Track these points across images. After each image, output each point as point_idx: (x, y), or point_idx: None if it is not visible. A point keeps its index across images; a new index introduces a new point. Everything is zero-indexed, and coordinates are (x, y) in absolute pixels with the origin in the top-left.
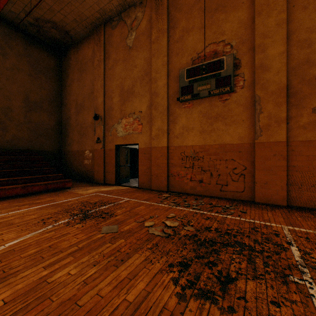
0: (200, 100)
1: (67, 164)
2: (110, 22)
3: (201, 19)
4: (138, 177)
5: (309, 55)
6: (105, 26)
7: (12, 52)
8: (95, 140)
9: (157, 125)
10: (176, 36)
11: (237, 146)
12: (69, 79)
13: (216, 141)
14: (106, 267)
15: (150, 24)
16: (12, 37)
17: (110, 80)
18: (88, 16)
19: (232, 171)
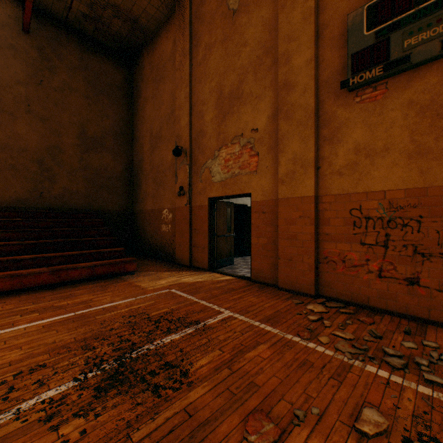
0: (409, 75)
1: (140, 231)
2: None
3: None
4: (248, 254)
5: None
6: None
7: (62, 64)
8: (176, 192)
9: (291, 151)
10: None
11: None
12: (141, 98)
13: None
14: None
15: None
16: (62, 42)
17: (199, 84)
18: None
19: None
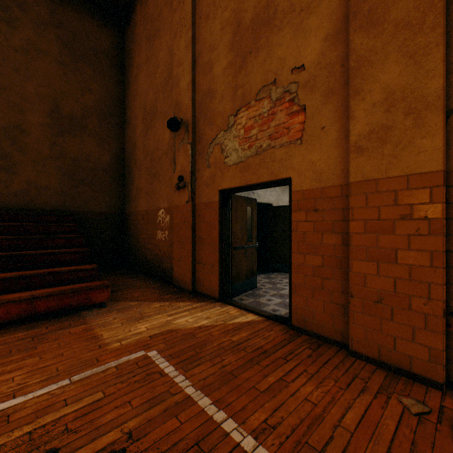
0: None
1: (132, 238)
2: None
3: None
4: (273, 270)
5: None
6: None
7: (26, 16)
8: (174, 185)
9: (381, 86)
10: None
11: None
12: (134, 67)
13: None
14: None
15: None
16: None
17: (206, 21)
18: None
19: None
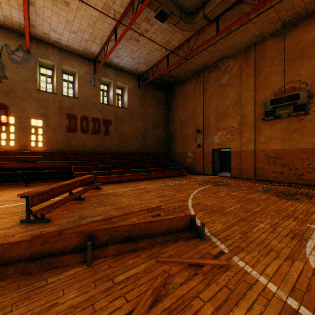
0: (280, 120)
1: (173, 161)
2: (208, 69)
3: (281, 66)
4: (221, 171)
5: None
6: (204, 71)
7: (148, 96)
8: (195, 146)
9: (246, 136)
10: (261, 78)
11: (311, 150)
12: (174, 106)
13: (293, 147)
14: (247, 194)
15: (240, 69)
16: (148, 88)
17: (207, 106)
18: (194, 68)
19: (306, 166)
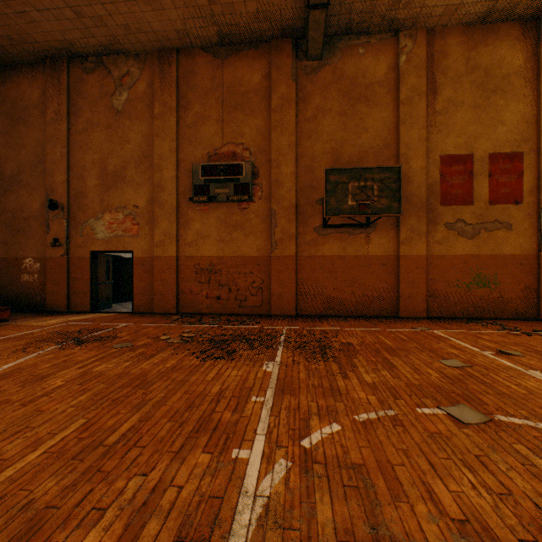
0: (218, 205)
1: None
2: (81, 61)
3: (219, 111)
4: (123, 300)
5: (312, 180)
6: (71, 63)
7: None
8: (48, 242)
9: (163, 228)
10: (189, 120)
11: (256, 259)
12: None
13: (235, 253)
14: (139, 361)
15: (152, 91)
16: None
17: (80, 150)
18: (38, 40)
19: (251, 285)
